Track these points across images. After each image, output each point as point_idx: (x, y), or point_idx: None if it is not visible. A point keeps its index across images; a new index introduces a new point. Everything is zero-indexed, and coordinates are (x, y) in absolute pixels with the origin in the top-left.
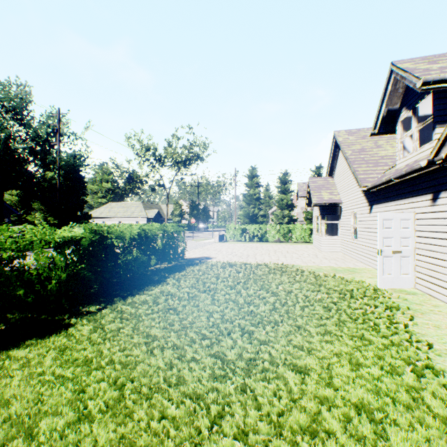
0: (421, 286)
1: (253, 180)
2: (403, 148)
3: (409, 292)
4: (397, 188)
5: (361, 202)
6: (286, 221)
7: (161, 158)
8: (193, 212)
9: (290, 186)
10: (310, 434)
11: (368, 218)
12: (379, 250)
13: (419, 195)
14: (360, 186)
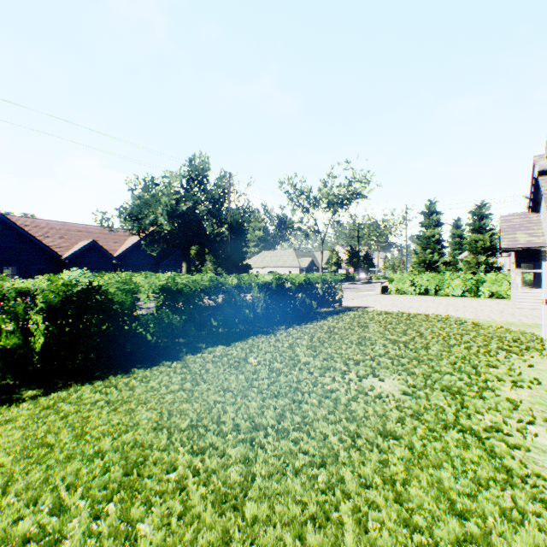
0: None
1: (430, 218)
2: None
3: None
4: None
5: None
6: (482, 269)
7: (315, 202)
8: (351, 260)
9: (488, 222)
10: (401, 371)
11: None
12: (544, 300)
13: None
14: None
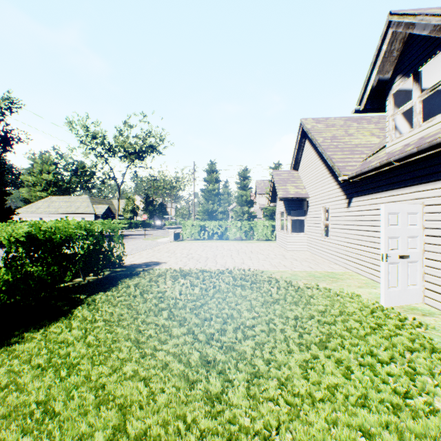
0: (435, 302)
1: (212, 175)
2: (394, 127)
3: (424, 312)
4: (392, 174)
5: (335, 195)
6: (246, 217)
7: (111, 148)
8: (148, 208)
9: (249, 183)
10: None
11: (345, 213)
12: (384, 254)
13: (431, 181)
14: (333, 177)
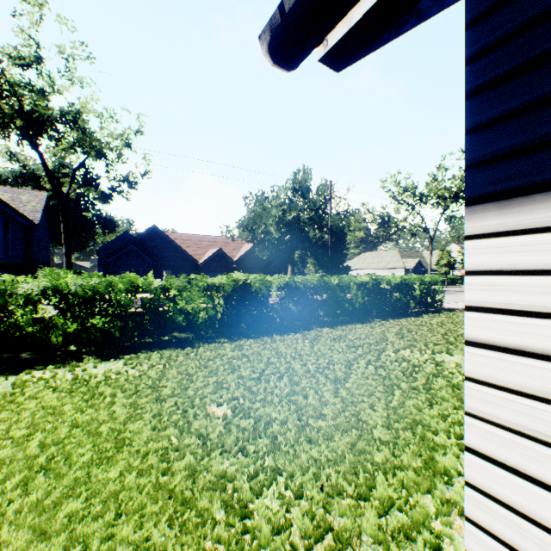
0: None
1: None
2: None
3: None
4: None
5: None
6: None
7: (422, 198)
8: None
9: None
10: None
11: None
12: None
13: None
14: None
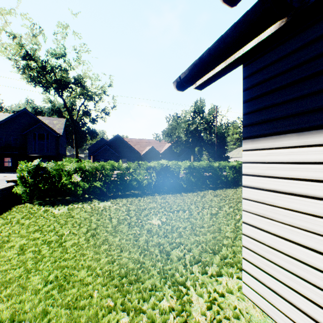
0: None
1: None
2: None
3: None
4: None
5: None
6: None
7: None
8: None
9: None
10: None
11: None
12: None
13: None
14: None
